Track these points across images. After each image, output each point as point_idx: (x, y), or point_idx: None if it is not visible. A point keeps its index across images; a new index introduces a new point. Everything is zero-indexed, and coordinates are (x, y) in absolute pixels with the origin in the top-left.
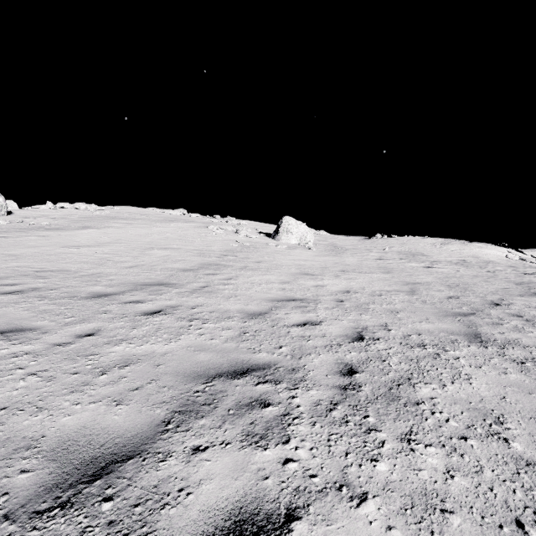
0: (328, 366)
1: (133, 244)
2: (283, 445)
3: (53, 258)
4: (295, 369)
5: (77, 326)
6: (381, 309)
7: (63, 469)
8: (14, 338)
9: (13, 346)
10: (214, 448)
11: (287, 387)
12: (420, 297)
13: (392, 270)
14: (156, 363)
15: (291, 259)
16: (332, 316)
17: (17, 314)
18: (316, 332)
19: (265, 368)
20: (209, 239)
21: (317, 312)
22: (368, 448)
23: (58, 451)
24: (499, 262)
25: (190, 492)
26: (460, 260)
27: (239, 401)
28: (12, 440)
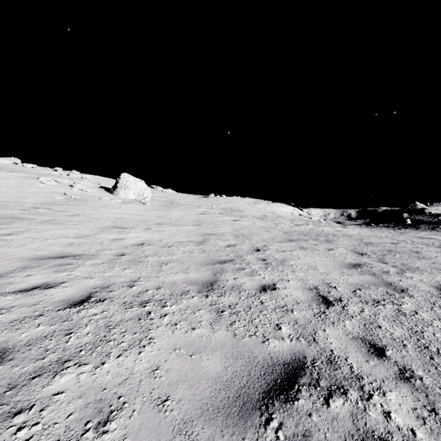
0: None
1: None
2: None
3: None
4: None
5: None
6: (154, 261)
7: None
8: None
9: None
10: None
11: None
12: (204, 247)
13: (203, 223)
14: None
15: (117, 212)
16: (86, 275)
17: None
18: (31, 300)
19: None
20: (30, 191)
21: (74, 270)
22: None
23: None
24: (286, 217)
25: None
26: (262, 215)
27: None
28: None
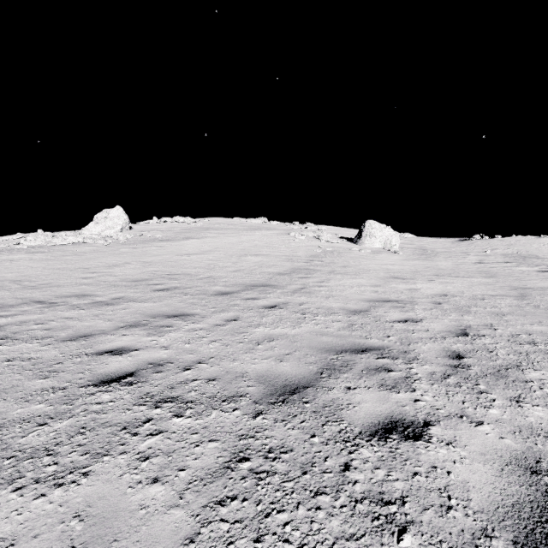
0: (436, 352)
1: (230, 252)
2: (411, 393)
3: (174, 264)
4: (406, 352)
5: (221, 314)
6: (484, 312)
7: (270, 387)
8: (187, 320)
9: (190, 324)
10: (361, 389)
11: (403, 362)
12: (532, 302)
13: (496, 275)
14: (292, 341)
15: (378, 263)
16: (431, 316)
17: (177, 304)
18: (418, 328)
19: (380, 349)
20: (293, 246)
21: (416, 312)
22: (480, 401)
23: (261, 380)
24: None
25: (355, 406)
26: None
27: (367, 367)
28: (231, 372)
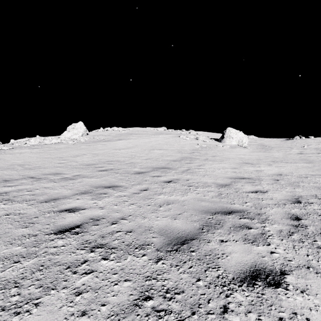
0: (281, 214)
1: (144, 147)
2: (267, 246)
3: (111, 155)
4: (259, 214)
5: (138, 186)
6: (309, 186)
7: (168, 239)
8: (116, 189)
9: (118, 192)
10: (230, 241)
11: (258, 221)
12: None
13: (313, 161)
14: (182, 204)
15: (234, 154)
16: (273, 189)
17: (111, 179)
18: (265, 197)
19: (241, 211)
20: (182, 144)
21: (262, 186)
22: (320, 255)
23: (161, 233)
24: None
25: (227, 255)
26: None
27: (233, 225)
28: (142, 227)
